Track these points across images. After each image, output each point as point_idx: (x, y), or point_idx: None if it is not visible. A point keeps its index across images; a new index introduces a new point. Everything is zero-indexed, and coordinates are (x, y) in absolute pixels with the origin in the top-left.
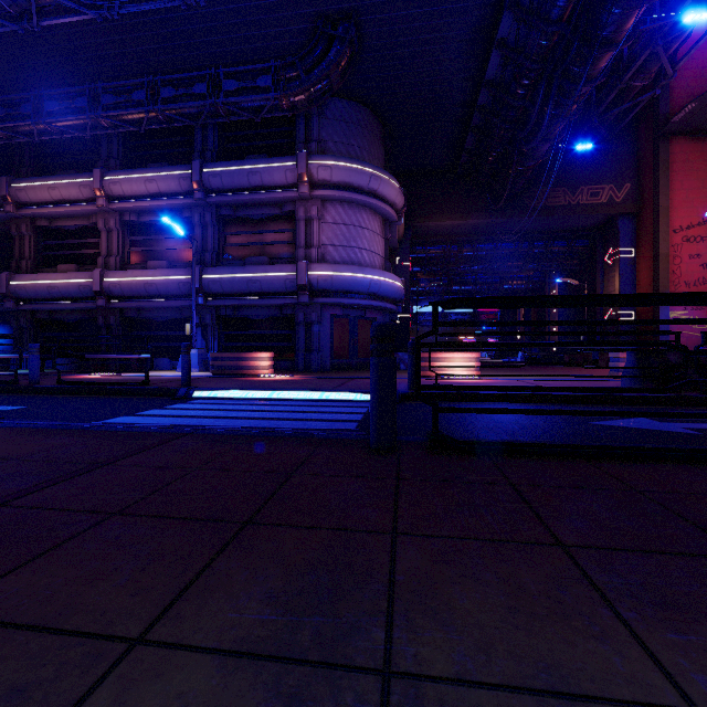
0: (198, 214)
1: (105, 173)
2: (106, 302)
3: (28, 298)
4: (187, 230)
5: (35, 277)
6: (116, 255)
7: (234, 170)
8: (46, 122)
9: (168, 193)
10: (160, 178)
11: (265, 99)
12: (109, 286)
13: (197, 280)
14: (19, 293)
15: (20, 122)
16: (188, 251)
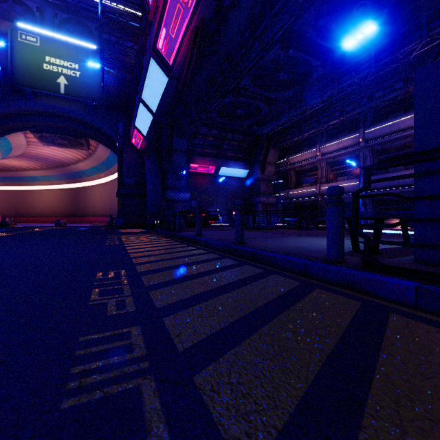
0: (362, 152)
1: (321, 145)
2: (321, 197)
3: (293, 198)
4: (356, 160)
5: (296, 190)
6: (324, 177)
7: (381, 127)
8: (303, 135)
9: (347, 146)
10: (344, 141)
11: (399, 92)
12: (322, 191)
13: (361, 183)
14: (291, 196)
15: (295, 138)
16: (356, 170)
